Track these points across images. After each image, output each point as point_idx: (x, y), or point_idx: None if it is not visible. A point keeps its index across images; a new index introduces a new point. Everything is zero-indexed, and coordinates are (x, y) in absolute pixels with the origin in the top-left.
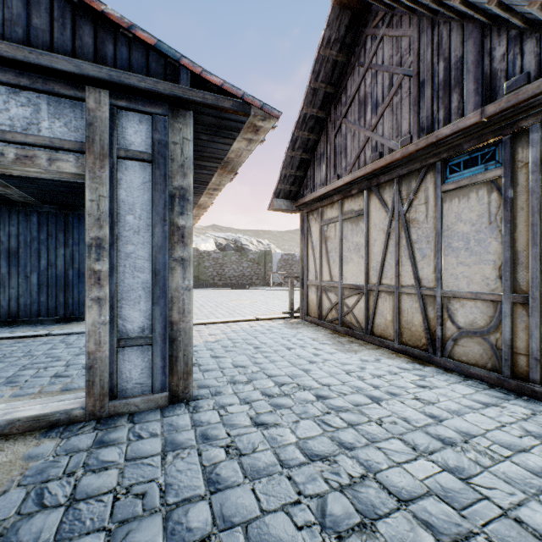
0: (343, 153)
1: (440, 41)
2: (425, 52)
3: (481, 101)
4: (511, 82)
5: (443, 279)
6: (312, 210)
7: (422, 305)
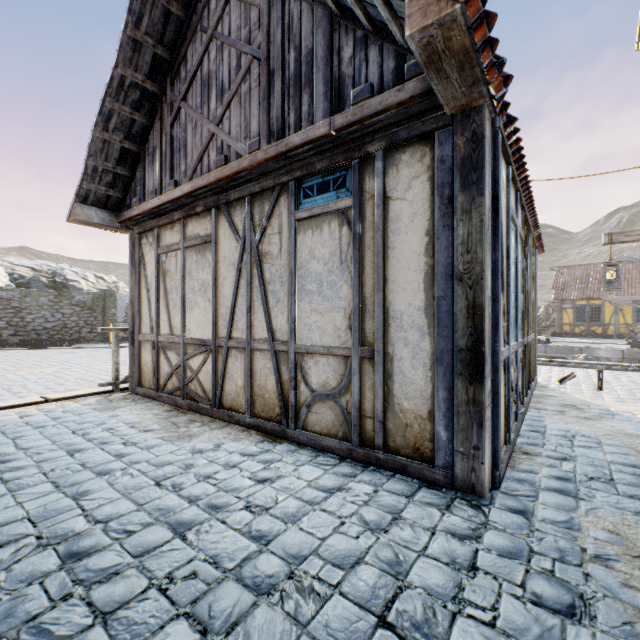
0: (183, 151)
1: (292, 24)
2: (275, 31)
3: (330, 108)
4: (357, 91)
5: (297, 331)
6: (145, 230)
7: (275, 364)
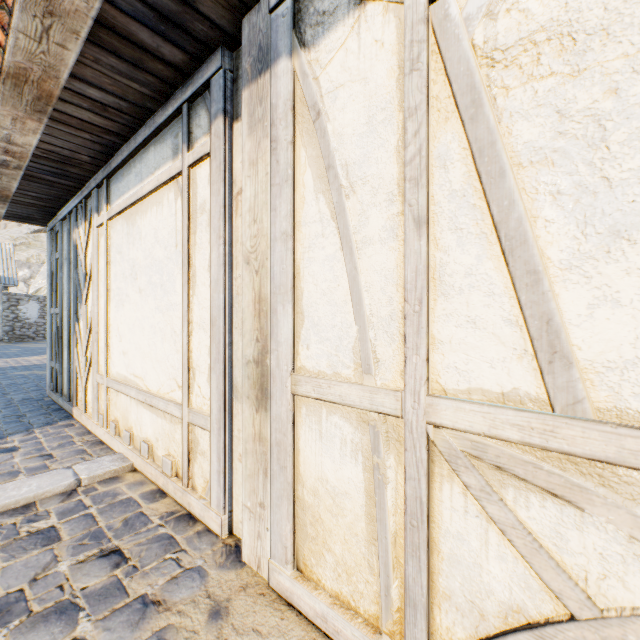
0: None
1: None
2: None
3: None
4: None
5: None
6: None
7: None
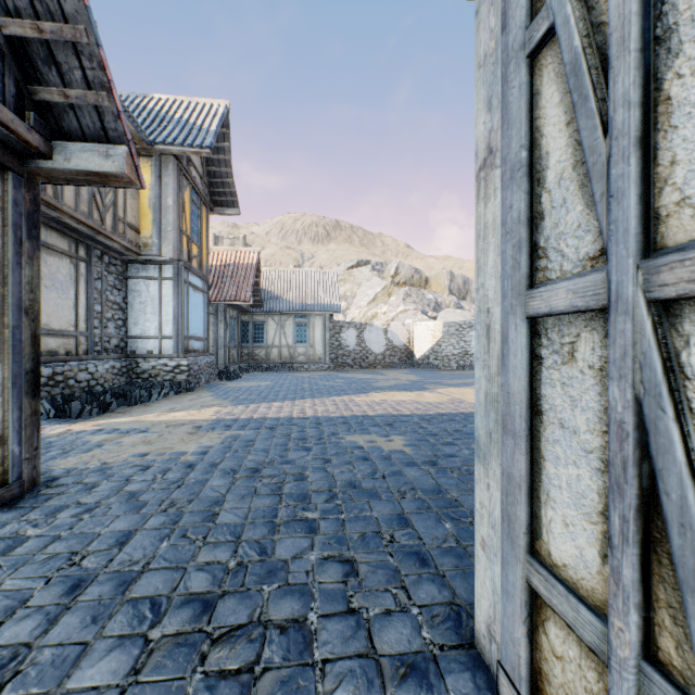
0: None
1: None
2: None
3: None
4: None
5: None
6: None
7: None
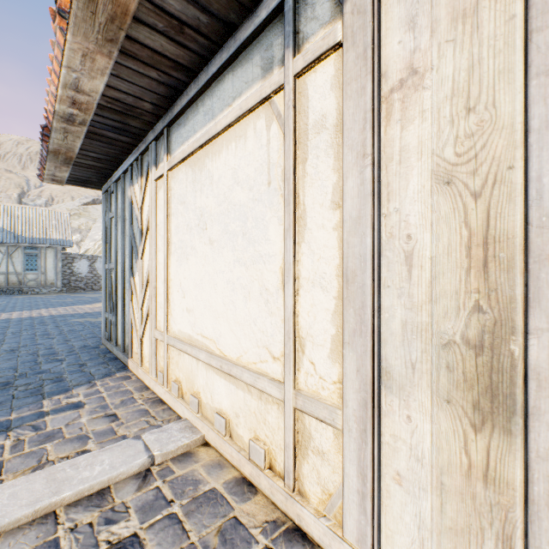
0: None
1: None
2: None
3: None
4: None
5: None
6: None
7: None
